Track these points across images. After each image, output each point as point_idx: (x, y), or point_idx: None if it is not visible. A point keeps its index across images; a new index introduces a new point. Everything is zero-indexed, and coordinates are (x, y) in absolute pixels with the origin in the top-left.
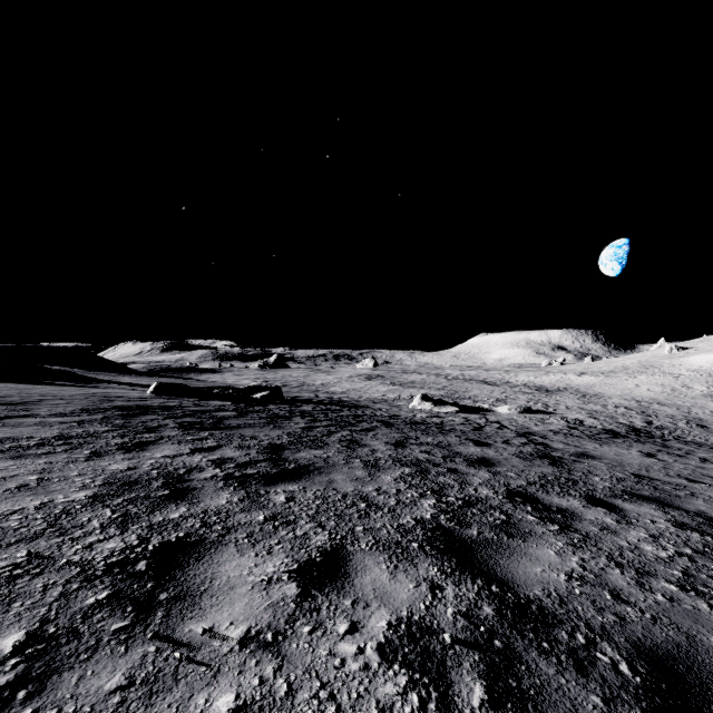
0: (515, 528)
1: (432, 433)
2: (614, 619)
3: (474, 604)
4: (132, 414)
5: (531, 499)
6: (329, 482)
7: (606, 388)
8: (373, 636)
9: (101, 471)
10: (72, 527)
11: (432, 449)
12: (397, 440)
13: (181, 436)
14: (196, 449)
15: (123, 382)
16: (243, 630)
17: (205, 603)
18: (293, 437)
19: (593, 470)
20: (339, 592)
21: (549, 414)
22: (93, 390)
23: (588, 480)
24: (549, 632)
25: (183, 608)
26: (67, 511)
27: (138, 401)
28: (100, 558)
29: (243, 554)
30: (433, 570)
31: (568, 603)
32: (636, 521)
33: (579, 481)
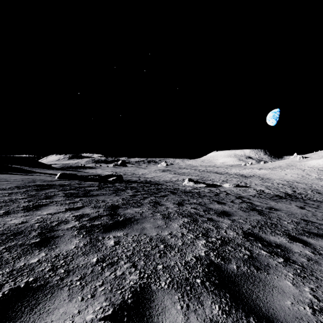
0: (258, 262)
1: (196, 197)
2: None
3: None
4: (42, 189)
5: (258, 238)
6: (142, 229)
7: (272, 175)
8: None
9: (2, 225)
10: None
11: (197, 206)
12: (178, 201)
13: (63, 200)
14: (69, 208)
15: (46, 173)
16: None
17: None
18: (125, 200)
19: (281, 217)
20: None
21: (248, 187)
22: (28, 176)
23: (282, 224)
24: None
25: None
26: None
27: (49, 182)
28: None
29: (72, 298)
30: (216, 309)
31: None
32: None
33: (278, 224)
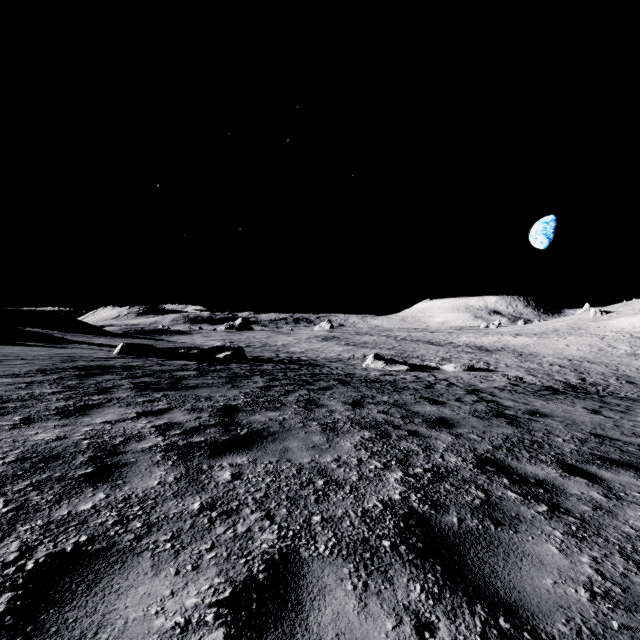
0: (499, 511)
1: (387, 392)
2: None
3: None
4: (89, 375)
5: (504, 468)
6: (283, 452)
7: (540, 348)
8: None
9: (22, 443)
10: None
11: (390, 409)
12: (354, 399)
13: (132, 397)
14: (143, 412)
15: (94, 343)
16: None
17: None
18: (250, 397)
19: (551, 430)
20: None
21: (491, 372)
22: (60, 350)
23: (552, 442)
24: None
25: None
26: None
27: (101, 361)
28: None
29: (158, 571)
30: (416, 591)
31: None
32: (625, 495)
33: (544, 444)
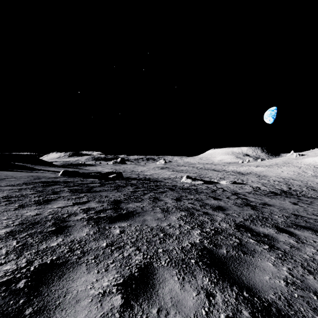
0: (245, 248)
1: (193, 194)
2: None
3: (236, 308)
4: (48, 185)
5: (249, 229)
6: (143, 221)
7: (268, 172)
8: None
9: (20, 216)
10: None
11: (194, 202)
12: (176, 197)
13: (69, 196)
14: (76, 203)
15: (48, 170)
16: None
17: (56, 316)
18: (126, 196)
19: (273, 212)
20: (148, 301)
21: (244, 184)
22: (32, 173)
23: (273, 217)
24: None
25: None
26: None
27: (53, 179)
28: None
29: (90, 271)
30: (206, 280)
31: (293, 304)
32: (306, 241)
33: (269, 218)
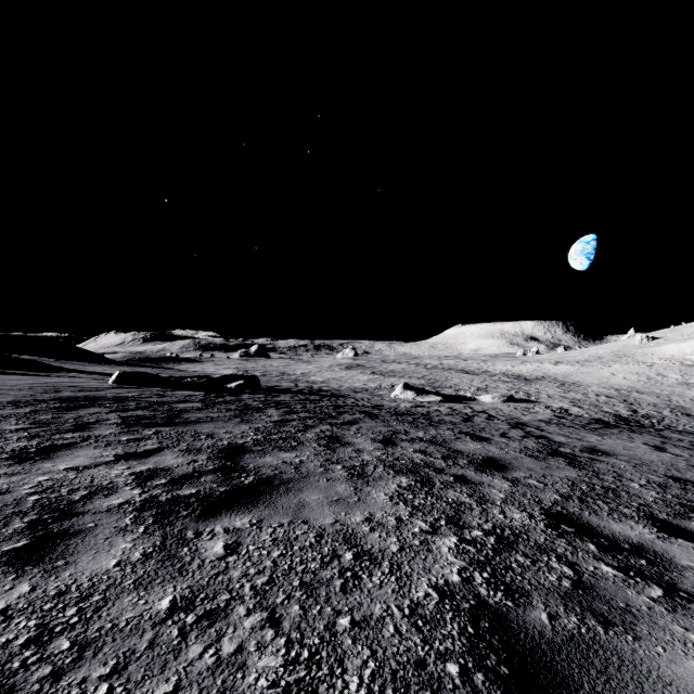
0: (600, 599)
1: (422, 426)
2: None
3: None
4: (70, 407)
5: (584, 527)
6: (298, 508)
7: (583, 376)
8: None
9: None
10: None
11: (427, 447)
12: (384, 436)
13: (115, 435)
14: (124, 455)
15: (90, 371)
16: None
17: None
18: (261, 434)
19: (621, 472)
20: None
21: (533, 403)
22: (46, 379)
23: (628, 488)
24: None
25: None
26: None
27: (91, 391)
28: None
29: None
30: None
31: None
32: None
33: (620, 491)
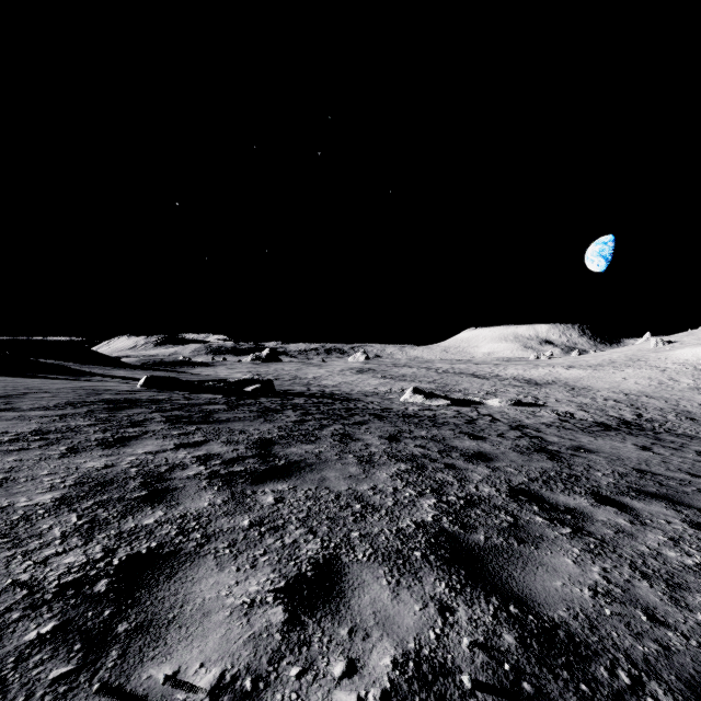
0: (524, 532)
1: (426, 427)
2: (657, 649)
3: (491, 631)
4: (118, 408)
5: (536, 498)
6: (321, 480)
7: (594, 381)
8: (376, 680)
9: (75, 470)
10: (29, 537)
11: (427, 443)
12: (390, 434)
13: (166, 430)
14: (181, 444)
15: (114, 375)
16: (215, 674)
17: (172, 636)
18: (284, 431)
19: (593, 465)
20: (333, 617)
21: (540, 407)
22: (81, 383)
23: (591, 476)
24: (586, 668)
25: (144, 644)
26: (26, 517)
27: (127, 394)
28: (54, 577)
29: (223, 568)
30: (441, 586)
31: (600, 627)
32: (651, 522)
33: (582, 477)
